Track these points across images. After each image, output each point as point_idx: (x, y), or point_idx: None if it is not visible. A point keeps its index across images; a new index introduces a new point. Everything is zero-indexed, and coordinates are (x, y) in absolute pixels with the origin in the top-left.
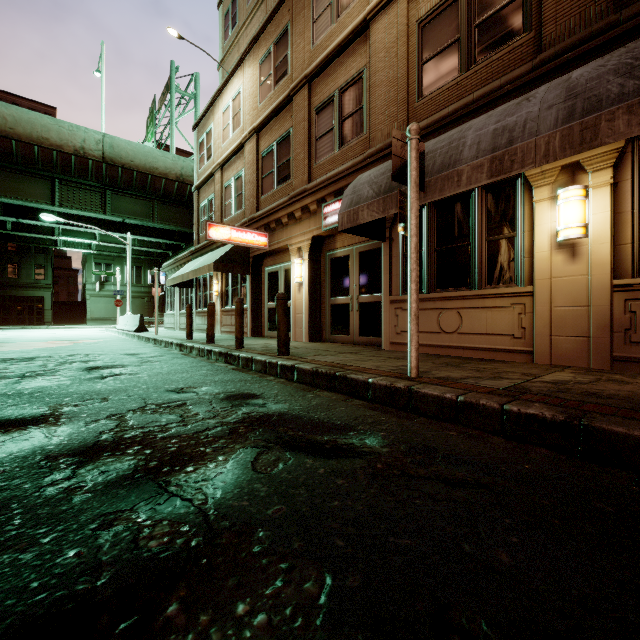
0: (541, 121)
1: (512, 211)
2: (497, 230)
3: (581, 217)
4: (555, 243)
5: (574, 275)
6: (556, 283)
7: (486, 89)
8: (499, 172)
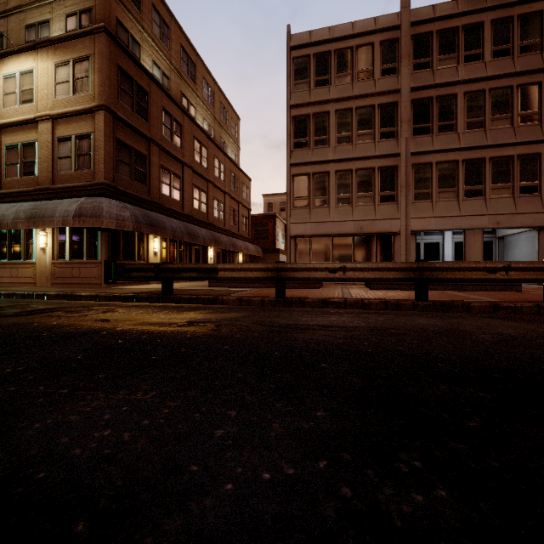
0: (10, 217)
1: (33, 234)
2: (30, 240)
3: (45, 241)
4: (41, 248)
5: (45, 258)
6: (41, 260)
7: (23, 189)
8: (1, 228)
